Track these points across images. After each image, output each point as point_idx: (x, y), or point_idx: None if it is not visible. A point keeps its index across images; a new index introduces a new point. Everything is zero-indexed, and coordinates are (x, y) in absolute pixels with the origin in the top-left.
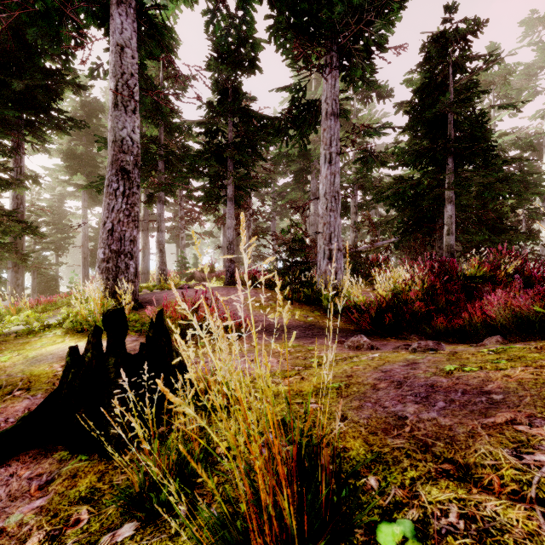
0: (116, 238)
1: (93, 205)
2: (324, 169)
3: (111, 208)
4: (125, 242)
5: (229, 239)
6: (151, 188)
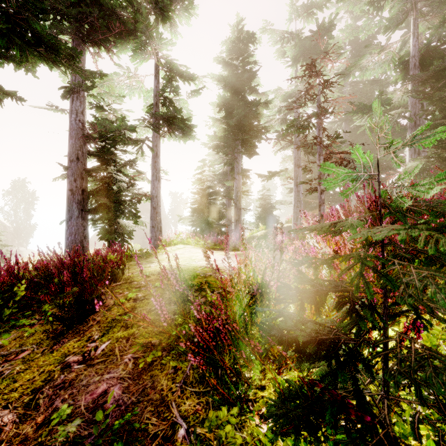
0: None
1: None
2: None
3: None
4: None
5: None
6: None
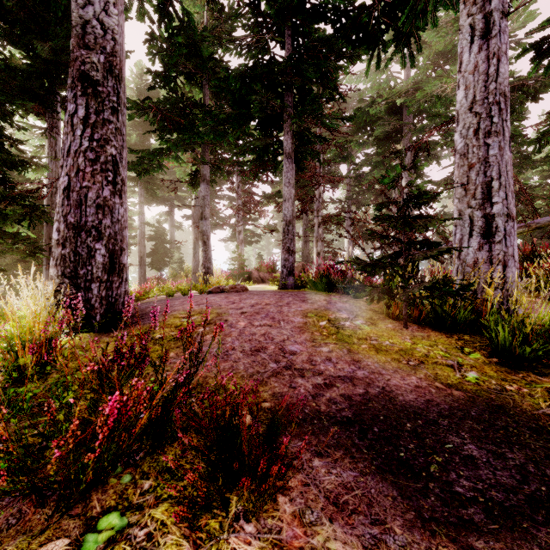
0: (73, 201)
1: (149, 200)
2: (468, 56)
3: (66, 149)
4: (87, 208)
5: (286, 217)
6: (190, 162)
